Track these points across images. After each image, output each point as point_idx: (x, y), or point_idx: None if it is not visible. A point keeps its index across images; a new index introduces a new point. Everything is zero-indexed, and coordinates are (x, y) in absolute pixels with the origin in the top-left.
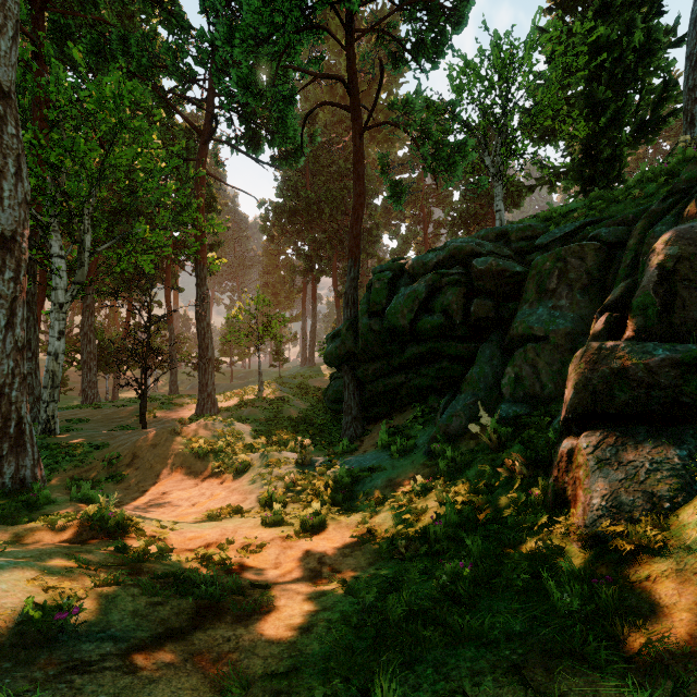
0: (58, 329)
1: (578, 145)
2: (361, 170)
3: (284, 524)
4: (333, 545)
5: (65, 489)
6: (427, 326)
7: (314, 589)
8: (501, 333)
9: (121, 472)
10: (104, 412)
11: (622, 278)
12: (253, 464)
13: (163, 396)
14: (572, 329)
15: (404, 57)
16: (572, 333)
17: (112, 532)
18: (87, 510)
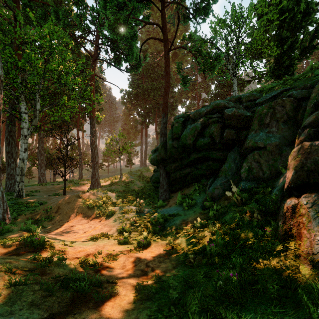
0: (24, 147)
1: (273, 59)
2: (168, 70)
3: (129, 243)
4: (154, 255)
5: (24, 224)
6: (201, 143)
7: (142, 283)
8: (239, 147)
9: (52, 215)
10: (47, 187)
11: (308, 114)
12: (115, 212)
13: (75, 180)
14: (279, 142)
15: (189, 16)
16: (279, 145)
17: (37, 248)
18: (24, 236)
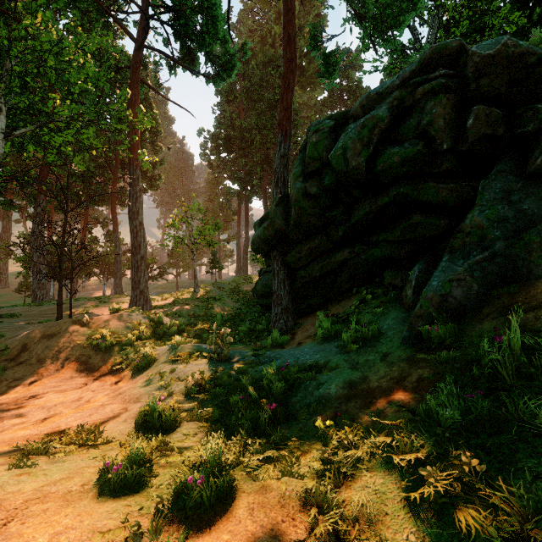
0: None
1: None
2: (291, 32)
3: (144, 486)
4: None
5: None
6: (394, 159)
7: None
8: (515, 159)
9: None
10: (40, 308)
11: None
12: (158, 359)
13: (104, 296)
14: None
15: None
16: None
17: None
18: None
